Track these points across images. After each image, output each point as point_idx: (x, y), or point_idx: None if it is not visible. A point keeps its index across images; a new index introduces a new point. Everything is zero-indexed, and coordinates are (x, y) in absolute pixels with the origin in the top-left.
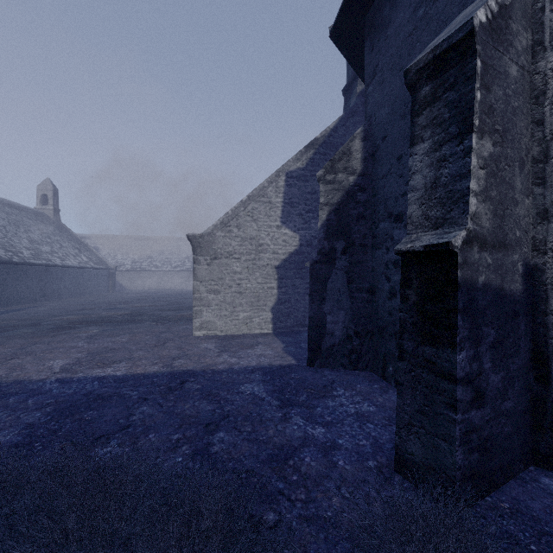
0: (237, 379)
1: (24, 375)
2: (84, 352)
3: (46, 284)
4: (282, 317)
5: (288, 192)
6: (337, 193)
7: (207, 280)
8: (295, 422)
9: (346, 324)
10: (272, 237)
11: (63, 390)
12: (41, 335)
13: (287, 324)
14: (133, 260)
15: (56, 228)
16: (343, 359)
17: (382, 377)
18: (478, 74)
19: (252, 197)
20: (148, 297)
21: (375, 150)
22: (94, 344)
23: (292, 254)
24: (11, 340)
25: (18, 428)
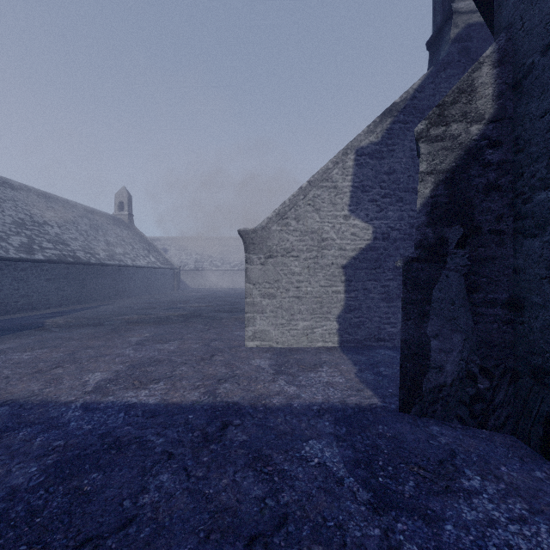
0: (297, 428)
1: (55, 393)
2: (127, 362)
3: (118, 283)
4: (350, 328)
5: (358, 173)
6: (449, 155)
7: (261, 282)
8: None
9: (464, 355)
10: (338, 229)
11: (81, 425)
12: (97, 338)
13: (357, 337)
14: (196, 260)
15: (130, 231)
16: (459, 409)
17: (542, 452)
18: None
19: (314, 182)
20: (207, 296)
21: (522, 76)
22: (141, 352)
23: (363, 250)
24: (69, 342)
25: None
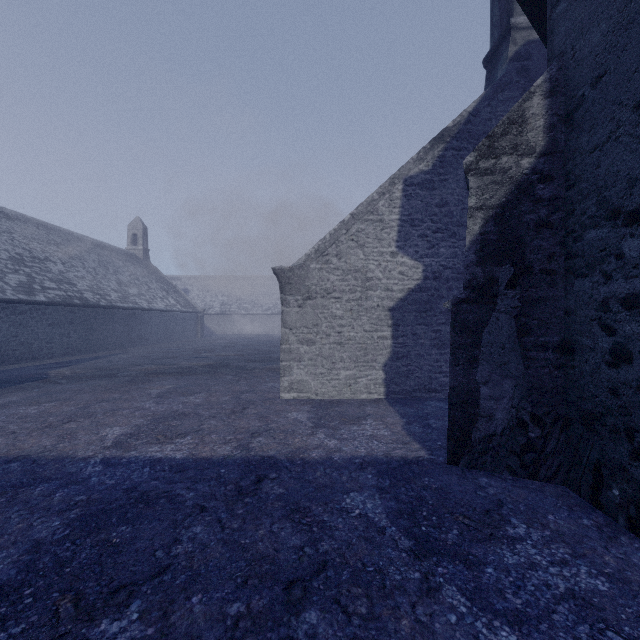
0: (338, 481)
1: (70, 448)
2: (148, 416)
3: (132, 329)
4: (398, 378)
5: (406, 205)
6: (499, 189)
7: (298, 327)
8: (451, 604)
9: (515, 402)
10: (384, 268)
11: (103, 480)
12: (112, 390)
13: (405, 387)
14: (222, 302)
15: (145, 269)
16: (510, 459)
17: (591, 501)
18: None
19: (357, 215)
20: (235, 344)
21: (573, 108)
22: (163, 405)
23: (412, 291)
24: (80, 394)
25: (21, 548)
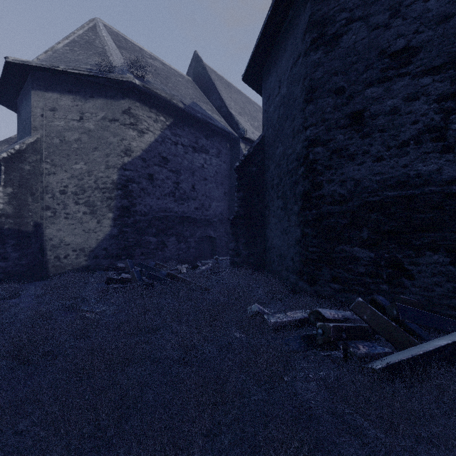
0: None
1: None
2: None
3: None
4: None
5: None
6: None
7: None
8: None
9: None
10: None
11: None
12: None
13: None
14: None
15: None
16: None
17: None
18: (3, 171)
19: None
20: None
21: None
22: None
23: None
24: None
25: None
